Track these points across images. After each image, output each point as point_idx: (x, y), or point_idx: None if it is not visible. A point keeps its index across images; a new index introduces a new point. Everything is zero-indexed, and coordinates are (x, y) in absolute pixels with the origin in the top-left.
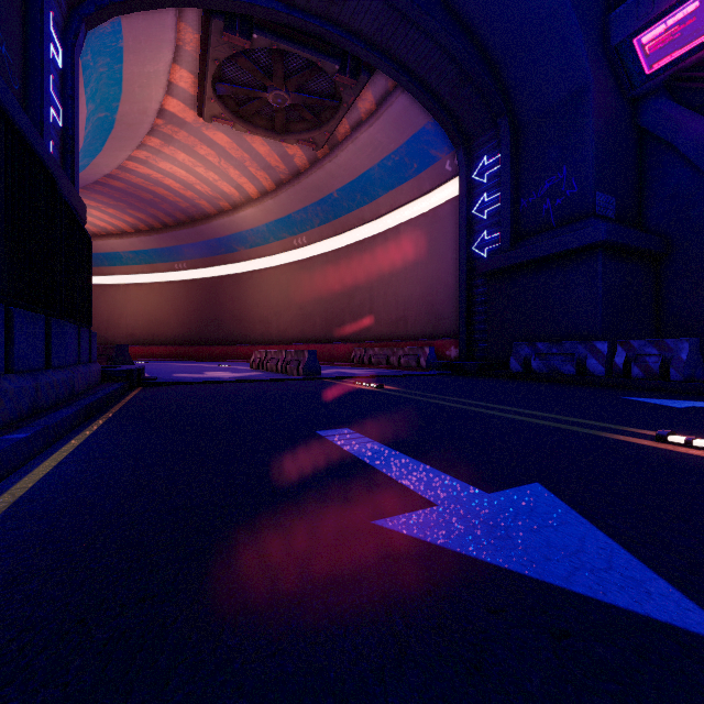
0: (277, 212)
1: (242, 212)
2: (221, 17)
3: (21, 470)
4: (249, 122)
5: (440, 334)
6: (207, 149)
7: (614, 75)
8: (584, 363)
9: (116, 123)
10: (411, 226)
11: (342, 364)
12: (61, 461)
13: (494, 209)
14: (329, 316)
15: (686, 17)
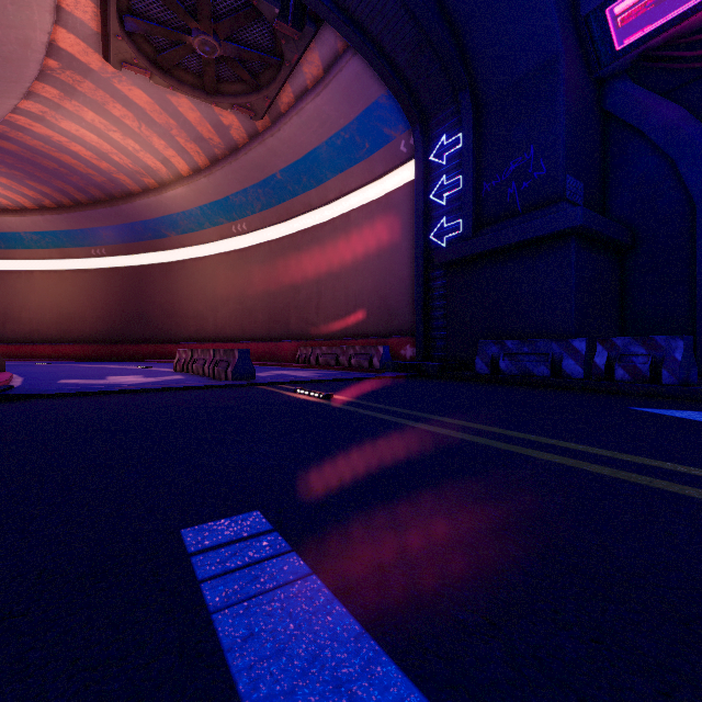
0: (213, 194)
1: (171, 192)
2: None
3: None
4: (171, 76)
5: (394, 332)
6: (122, 108)
7: (582, 50)
8: (559, 364)
9: None
10: (363, 213)
11: (286, 365)
12: None
13: (454, 194)
14: (272, 311)
15: None
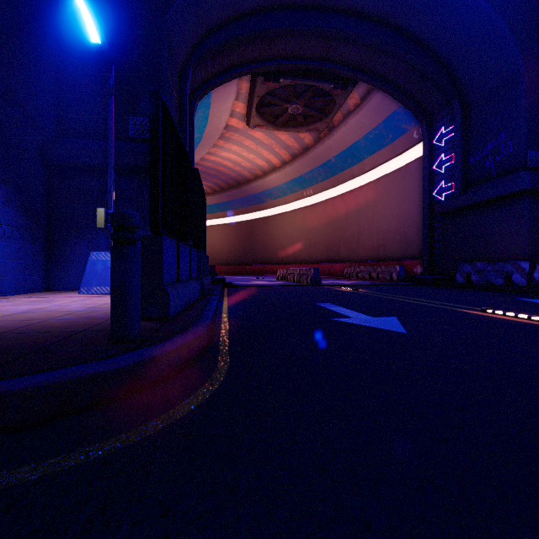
0: (293, 175)
1: (270, 177)
2: (262, 75)
3: (219, 307)
4: (276, 124)
5: (410, 256)
6: (249, 141)
7: None
8: (511, 277)
9: (202, 138)
10: (388, 178)
11: (337, 278)
12: (228, 306)
13: (449, 165)
14: (328, 244)
15: None
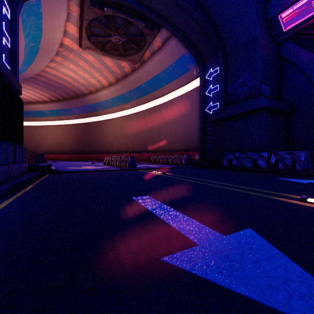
0: (117, 93)
1: (100, 93)
2: None
3: None
4: (103, 50)
5: (191, 149)
6: (84, 63)
7: (269, 32)
8: (257, 162)
9: (39, 49)
10: (178, 99)
11: (146, 162)
12: None
13: (215, 92)
14: (140, 140)
15: (302, 5)
